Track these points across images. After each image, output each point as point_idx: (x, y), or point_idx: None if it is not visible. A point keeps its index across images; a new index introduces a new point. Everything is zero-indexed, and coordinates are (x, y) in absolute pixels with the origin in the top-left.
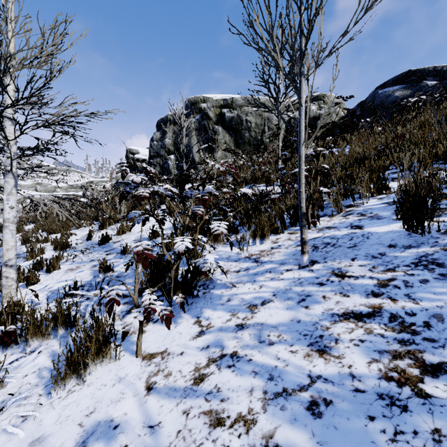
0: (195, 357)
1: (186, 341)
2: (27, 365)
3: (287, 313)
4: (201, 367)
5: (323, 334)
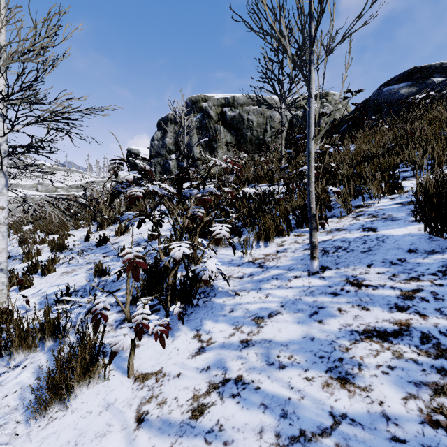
0: (194, 380)
1: (184, 360)
2: (9, 383)
3: (298, 328)
4: (200, 395)
5: (343, 356)
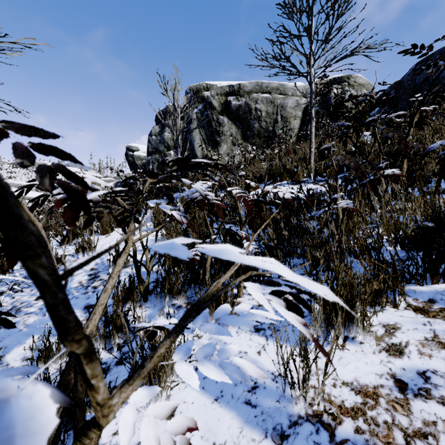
0: None
1: None
2: None
3: None
4: None
5: None
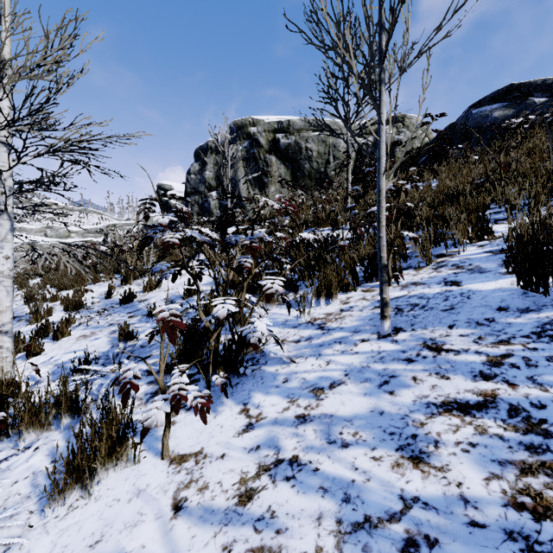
0: (241, 462)
1: (229, 439)
2: (19, 467)
3: (365, 400)
4: (249, 478)
5: (417, 432)
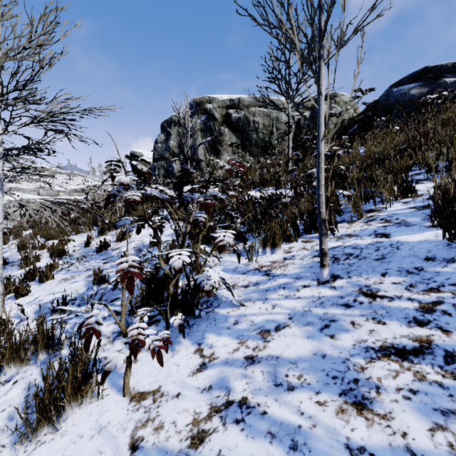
0: (194, 402)
1: (184, 378)
2: None
3: (308, 343)
4: (201, 419)
5: (358, 377)
